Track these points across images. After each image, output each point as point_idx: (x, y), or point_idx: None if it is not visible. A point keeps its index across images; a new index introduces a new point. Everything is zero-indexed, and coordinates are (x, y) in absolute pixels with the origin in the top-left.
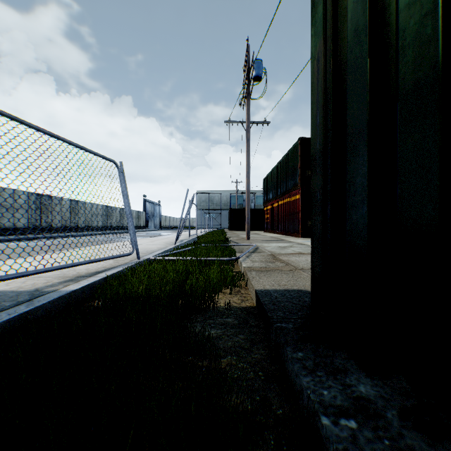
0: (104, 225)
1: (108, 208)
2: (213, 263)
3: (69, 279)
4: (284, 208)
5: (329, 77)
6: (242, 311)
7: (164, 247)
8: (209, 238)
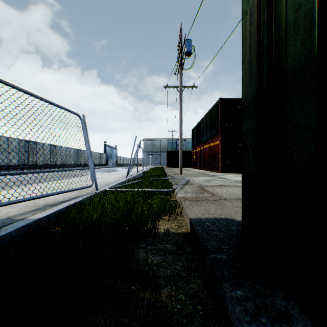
0: (75, 163)
1: (78, 151)
2: (154, 194)
3: (38, 208)
4: (207, 151)
5: (263, 26)
6: (178, 236)
7: (118, 180)
8: (152, 173)
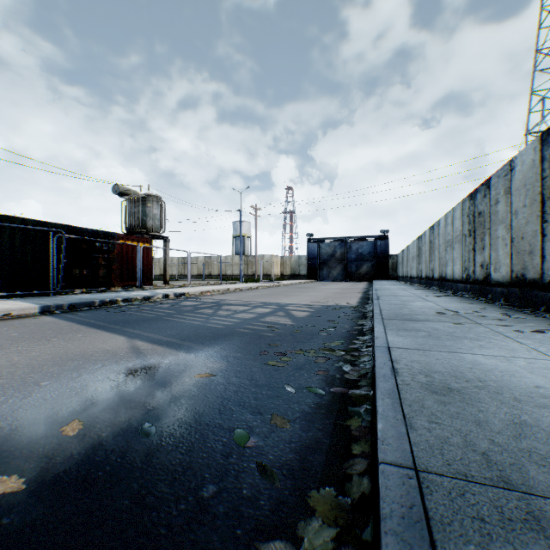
0: None
1: None
2: None
3: None
4: None
5: None
6: None
7: None
8: None
